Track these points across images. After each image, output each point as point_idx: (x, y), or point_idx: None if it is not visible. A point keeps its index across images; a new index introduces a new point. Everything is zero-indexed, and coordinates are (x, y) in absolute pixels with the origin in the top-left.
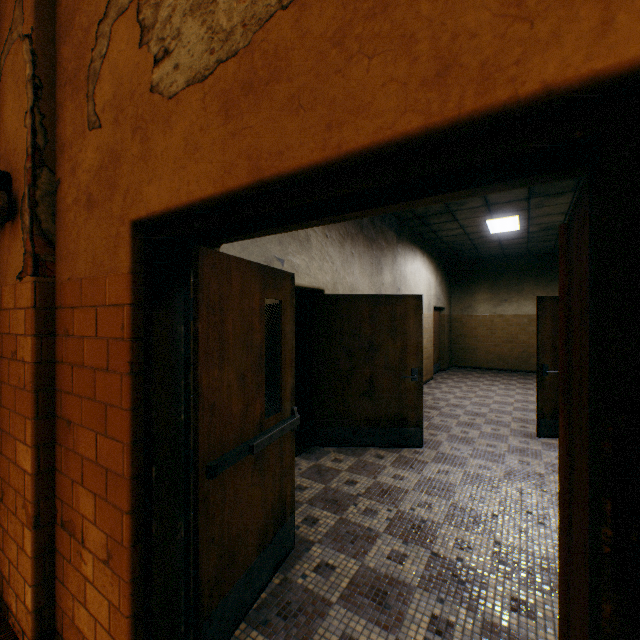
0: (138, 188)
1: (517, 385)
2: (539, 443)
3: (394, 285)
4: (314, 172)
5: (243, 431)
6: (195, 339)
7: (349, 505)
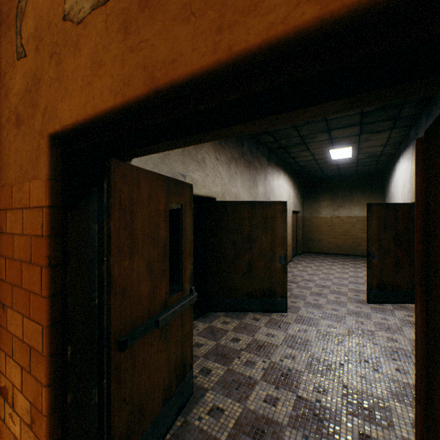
0: (54, 105)
1: (350, 265)
2: (368, 307)
3: (265, 195)
4: (205, 78)
5: (150, 309)
6: (108, 236)
7: (234, 358)
